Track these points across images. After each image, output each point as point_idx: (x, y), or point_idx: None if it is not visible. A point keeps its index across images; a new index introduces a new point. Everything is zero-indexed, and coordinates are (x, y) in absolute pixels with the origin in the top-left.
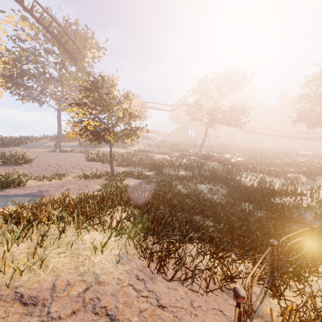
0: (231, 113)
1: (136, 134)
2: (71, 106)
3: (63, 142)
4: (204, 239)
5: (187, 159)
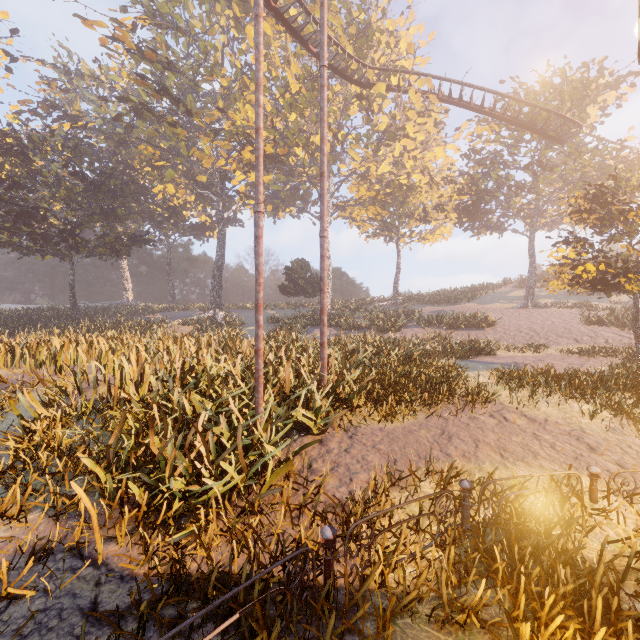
0: None
1: None
2: (552, 221)
3: (536, 289)
4: None
5: None
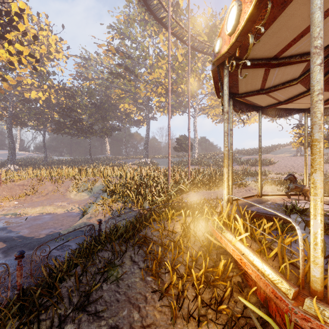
0: None
1: None
2: None
3: None
4: None
5: None
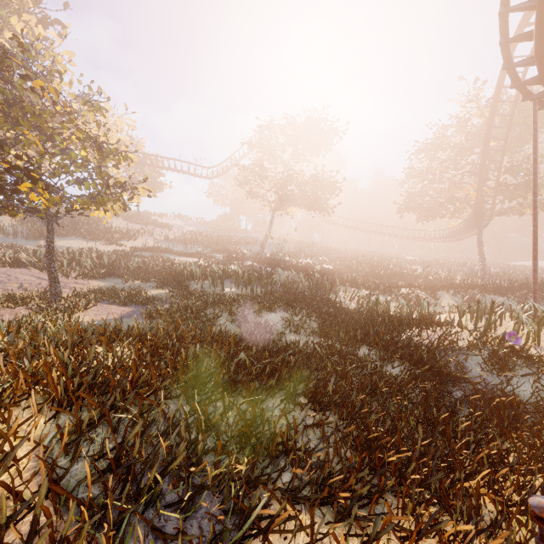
0: (314, 188)
1: (125, 203)
2: None
3: None
4: (302, 503)
5: (240, 265)
